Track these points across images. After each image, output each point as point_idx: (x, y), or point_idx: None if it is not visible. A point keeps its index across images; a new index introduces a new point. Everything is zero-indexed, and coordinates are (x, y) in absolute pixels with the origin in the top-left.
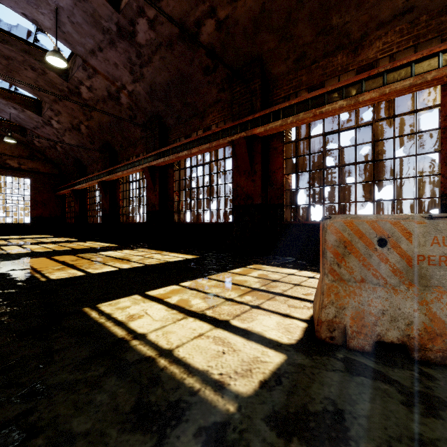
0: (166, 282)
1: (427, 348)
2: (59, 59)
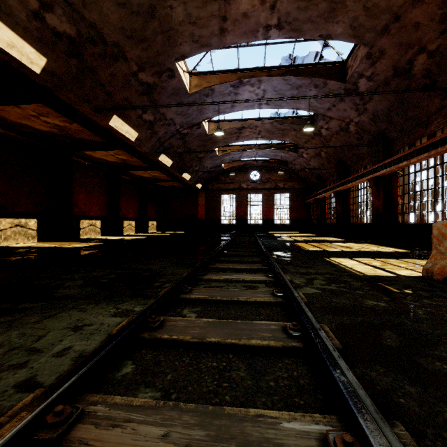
0: (366, 257)
1: None
2: (310, 128)
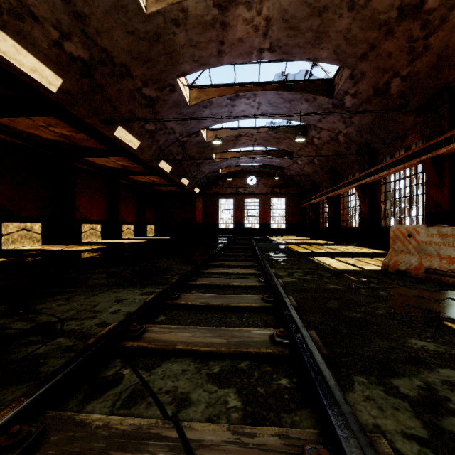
0: (346, 257)
1: (412, 272)
2: (301, 138)
